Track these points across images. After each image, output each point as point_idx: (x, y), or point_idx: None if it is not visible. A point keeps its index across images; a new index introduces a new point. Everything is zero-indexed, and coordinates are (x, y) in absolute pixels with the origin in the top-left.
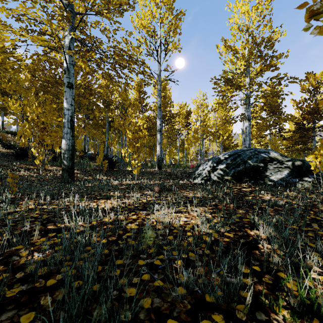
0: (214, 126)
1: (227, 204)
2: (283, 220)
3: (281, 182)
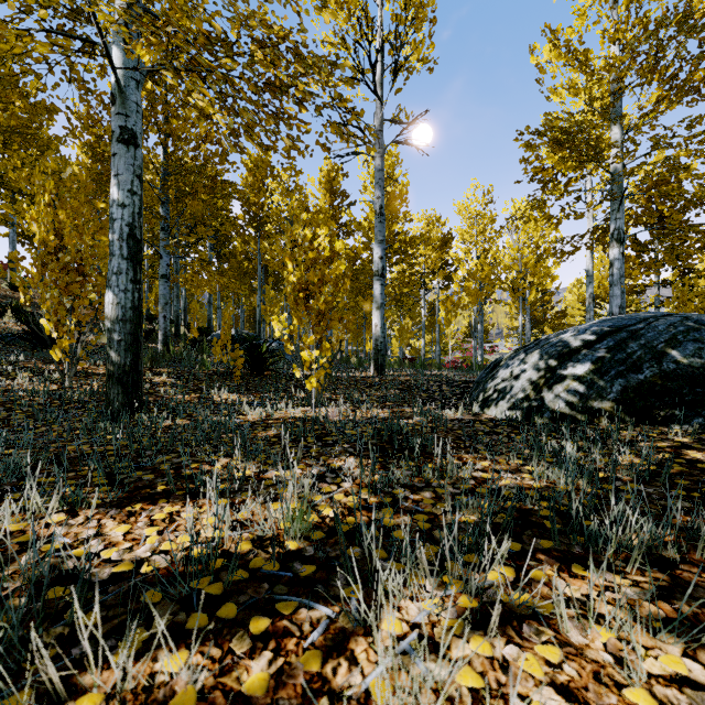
0: (517, 264)
1: None
2: None
3: None
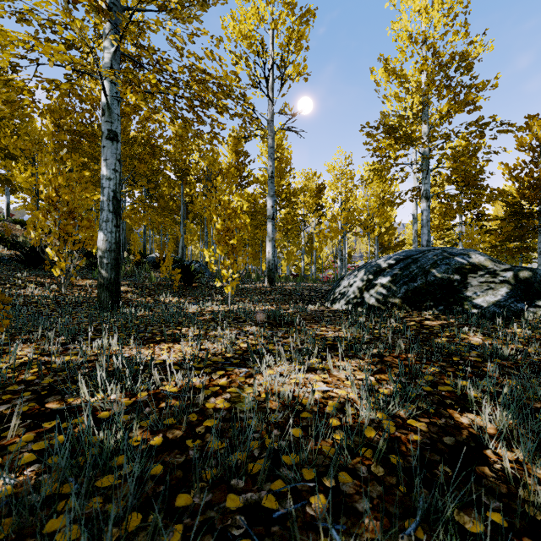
0: (366, 210)
1: (401, 354)
2: (521, 390)
3: (496, 309)
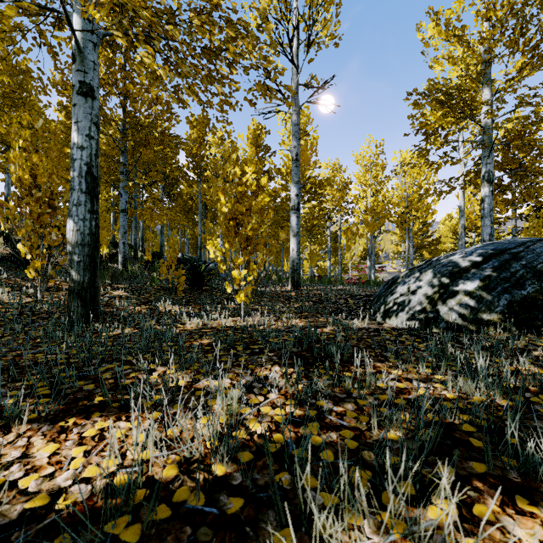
0: (404, 201)
1: None
2: None
3: None
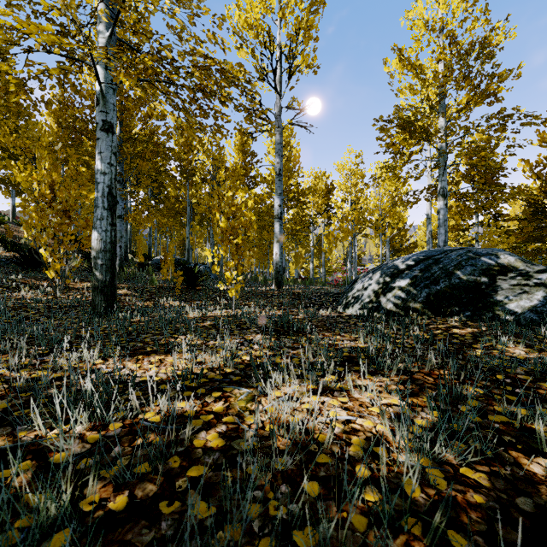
0: (377, 210)
1: (433, 370)
2: None
3: (533, 316)
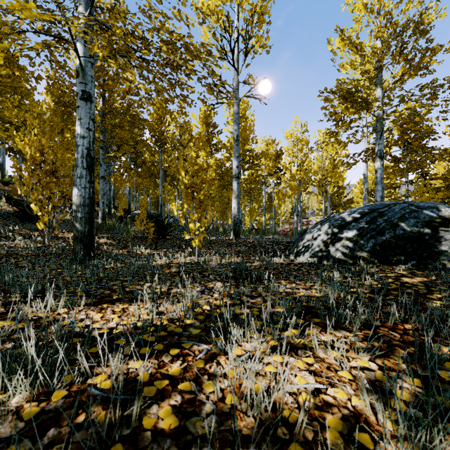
0: (321, 170)
1: (397, 324)
2: None
3: None
